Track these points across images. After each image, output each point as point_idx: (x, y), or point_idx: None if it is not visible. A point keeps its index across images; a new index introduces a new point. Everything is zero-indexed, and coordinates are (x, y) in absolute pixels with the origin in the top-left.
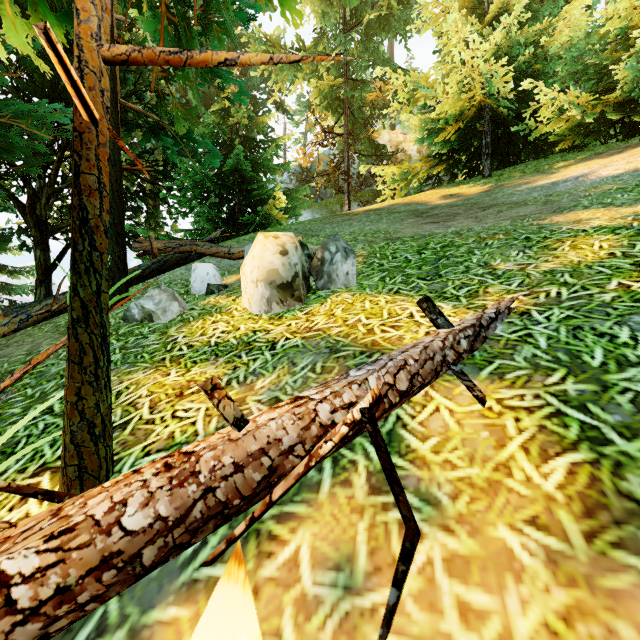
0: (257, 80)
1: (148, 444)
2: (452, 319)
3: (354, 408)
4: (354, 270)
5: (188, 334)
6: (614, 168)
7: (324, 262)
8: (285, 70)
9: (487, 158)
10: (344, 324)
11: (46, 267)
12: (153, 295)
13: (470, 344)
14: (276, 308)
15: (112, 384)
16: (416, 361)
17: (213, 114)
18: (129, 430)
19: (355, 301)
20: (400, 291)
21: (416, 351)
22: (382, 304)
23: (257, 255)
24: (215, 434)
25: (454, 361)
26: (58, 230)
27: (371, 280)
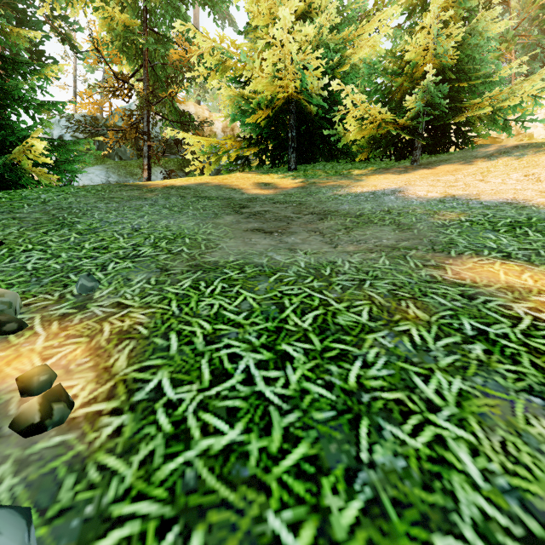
0: None
1: None
2: None
3: None
4: None
5: None
6: (424, 189)
7: None
8: None
9: (293, 151)
10: None
11: None
12: None
13: None
14: None
15: None
16: None
17: None
18: None
19: None
20: None
21: None
22: None
23: None
24: None
25: None
26: None
27: None
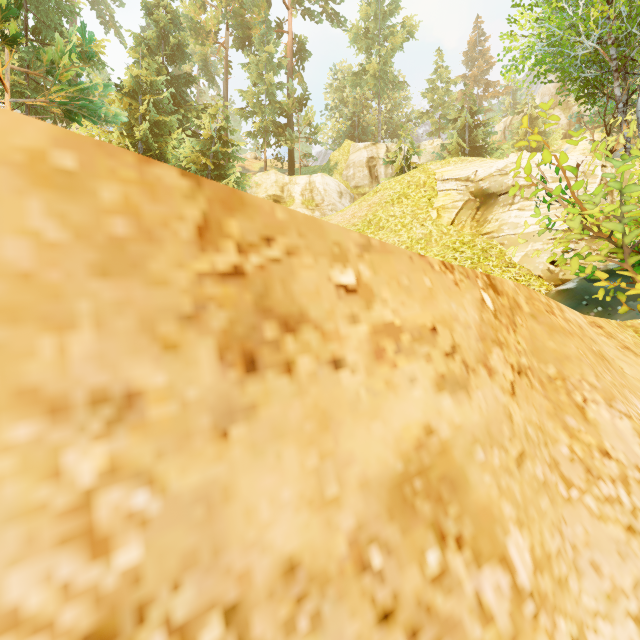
0: None
1: None
2: None
3: None
4: None
5: None
6: None
7: None
8: None
9: None
10: None
11: None
12: None
13: None
14: None
15: None
16: None
17: None
18: None
19: None
20: None
21: None
22: None
23: None
24: None
25: None
26: None
27: None
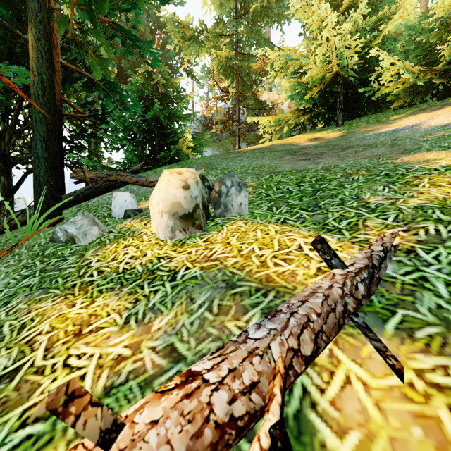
0: (172, 53)
1: (28, 407)
2: (340, 254)
3: (261, 431)
4: (246, 201)
5: (101, 258)
6: (440, 120)
7: (221, 194)
8: (192, 45)
9: (340, 112)
10: (239, 254)
11: (9, 190)
12: (76, 220)
13: (367, 288)
14: (179, 235)
15: (20, 314)
16: (319, 315)
17: (139, 76)
18: (15, 382)
19: (248, 230)
20: (287, 221)
21: (317, 302)
22: (272, 234)
23: (163, 189)
24: (78, 448)
25: (355, 310)
26: (19, 161)
27: (260, 209)
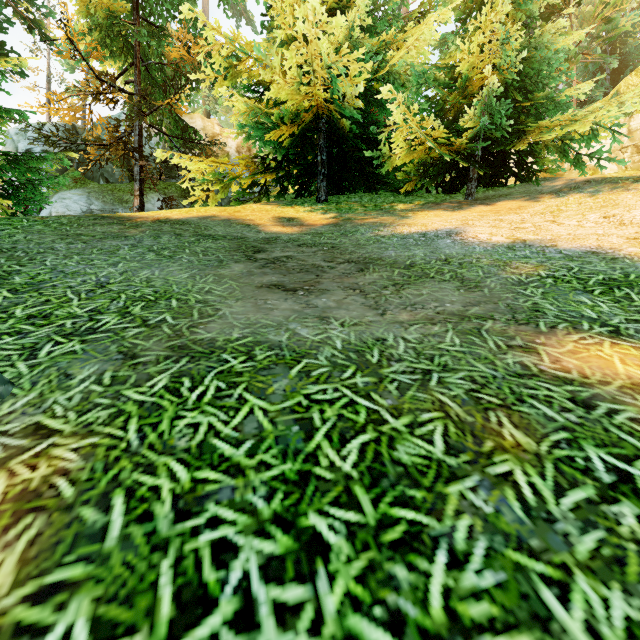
0: None
1: None
2: None
3: None
4: None
5: None
6: (486, 231)
7: None
8: None
9: (323, 179)
10: None
11: None
12: None
13: None
14: None
15: None
16: None
17: None
18: None
19: None
20: None
21: None
22: None
23: None
24: None
25: None
26: None
27: None
